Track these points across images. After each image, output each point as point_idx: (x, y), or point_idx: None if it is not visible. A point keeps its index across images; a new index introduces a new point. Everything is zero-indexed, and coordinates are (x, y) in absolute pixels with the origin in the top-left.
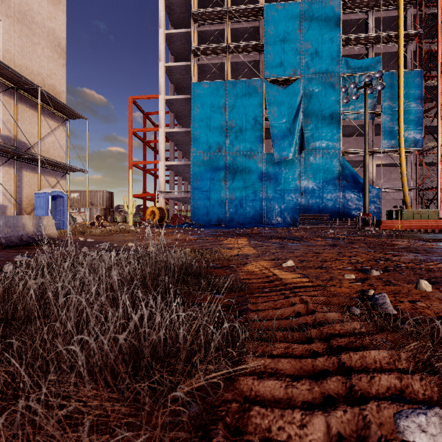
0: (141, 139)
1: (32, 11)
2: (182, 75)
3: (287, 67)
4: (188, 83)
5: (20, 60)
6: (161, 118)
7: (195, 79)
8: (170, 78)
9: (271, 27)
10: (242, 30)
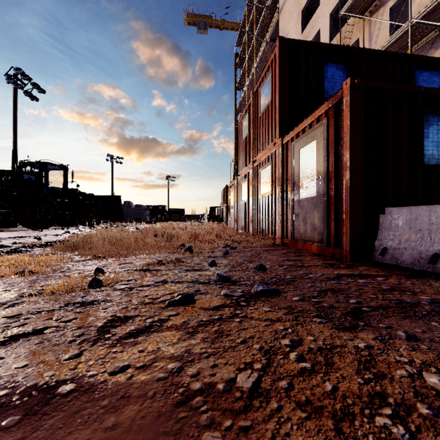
0: None
1: None
2: None
3: None
4: None
5: None
6: None
7: None
8: None
9: None
10: None
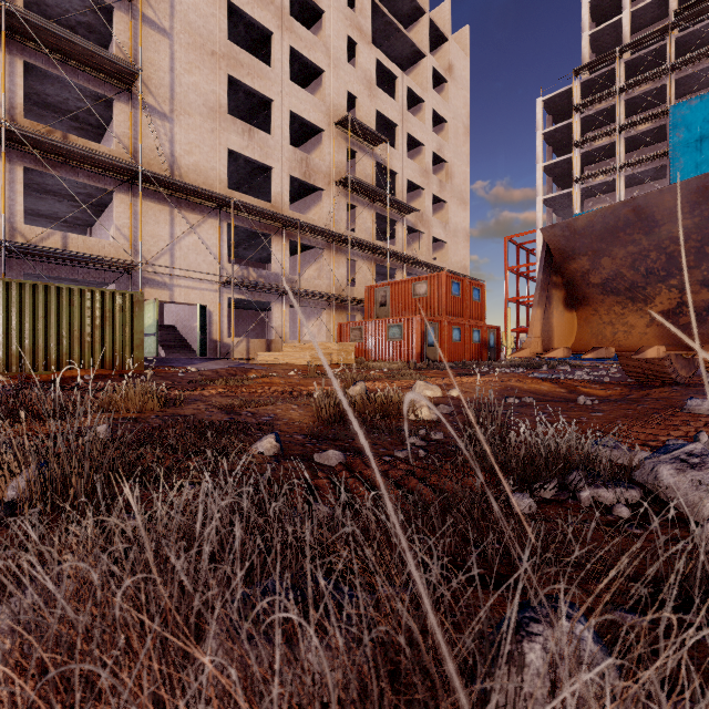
0: (514, 272)
1: (457, 225)
2: (562, 200)
3: (706, 170)
4: (570, 203)
5: (453, 259)
6: (538, 253)
7: (578, 206)
8: (547, 205)
9: (681, 130)
10: (640, 134)
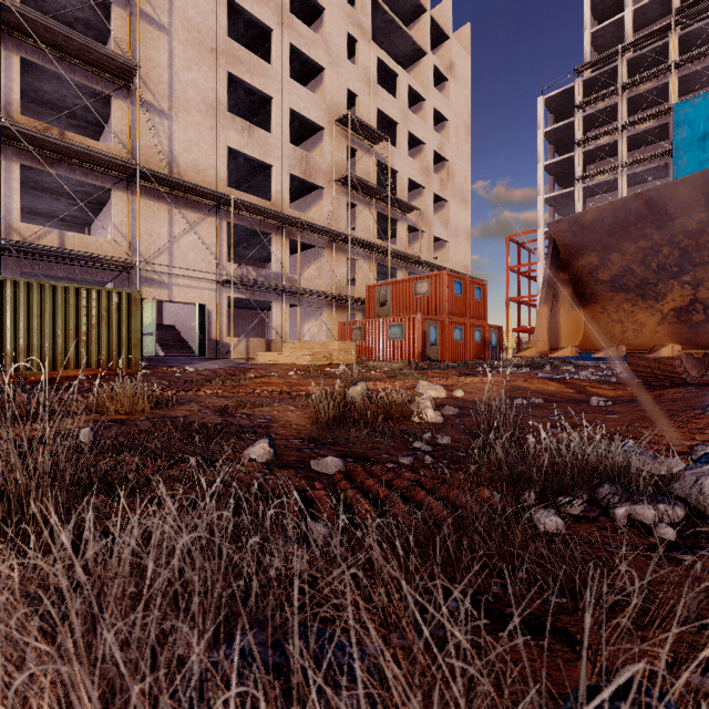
0: (516, 272)
1: (458, 224)
2: (564, 199)
3: None
4: (571, 202)
5: (454, 258)
6: (539, 252)
7: (580, 205)
8: (549, 204)
9: (683, 128)
10: (643, 132)
